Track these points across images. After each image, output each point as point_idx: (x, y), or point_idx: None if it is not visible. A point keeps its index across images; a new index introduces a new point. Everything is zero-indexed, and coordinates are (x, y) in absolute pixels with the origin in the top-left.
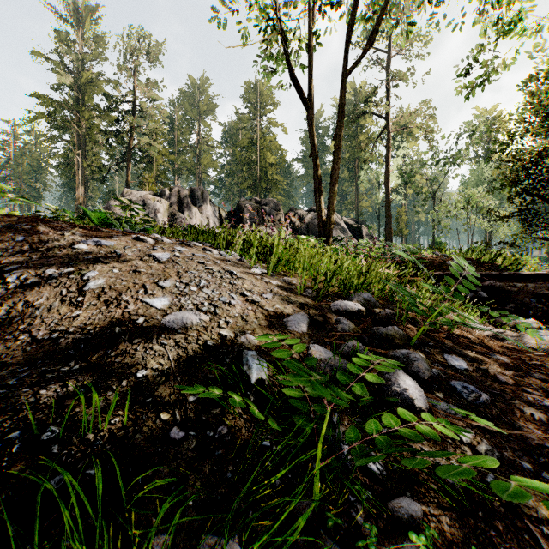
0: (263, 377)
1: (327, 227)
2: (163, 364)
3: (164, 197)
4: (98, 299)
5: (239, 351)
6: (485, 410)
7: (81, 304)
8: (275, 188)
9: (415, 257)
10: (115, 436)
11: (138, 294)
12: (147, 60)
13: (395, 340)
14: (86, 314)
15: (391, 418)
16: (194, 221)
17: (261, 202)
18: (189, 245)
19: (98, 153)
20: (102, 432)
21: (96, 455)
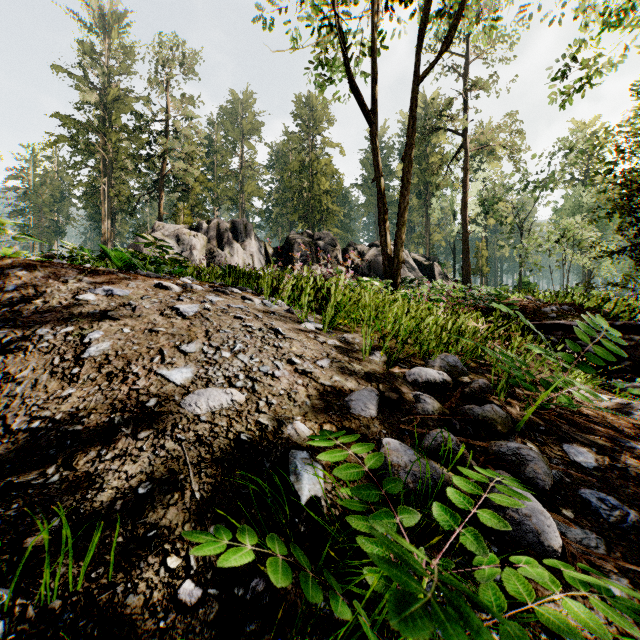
0: (318, 493)
1: (394, 267)
2: (177, 473)
3: (201, 231)
4: (98, 371)
5: (284, 450)
6: (636, 539)
7: (76, 377)
8: (331, 219)
9: (503, 303)
10: (94, 601)
11: (152, 364)
12: (183, 72)
13: (495, 426)
14: (80, 393)
15: (517, 579)
16: (236, 259)
17: (314, 236)
18: (225, 292)
19: (126, 182)
20: (75, 596)
21: (61, 639)
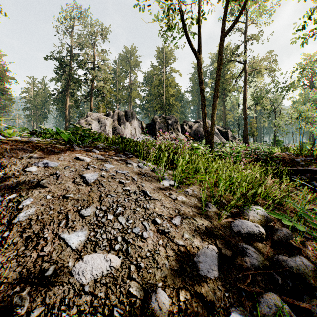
0: None
1: (210, 136)
2: None
3: (110, 117)
4: (21, 236)
5: None
6: None
7: (5, 241)
8: (174, 109)
9: (272, 156)
10: None
11: (59, 228)
12: (101, 38)
13: (308, 280)
14: (2, 258)
15: None
16: (127, 130)
17: (166, 118)
18: (116, 159)
19: (75, 92)
20: None
21: None
